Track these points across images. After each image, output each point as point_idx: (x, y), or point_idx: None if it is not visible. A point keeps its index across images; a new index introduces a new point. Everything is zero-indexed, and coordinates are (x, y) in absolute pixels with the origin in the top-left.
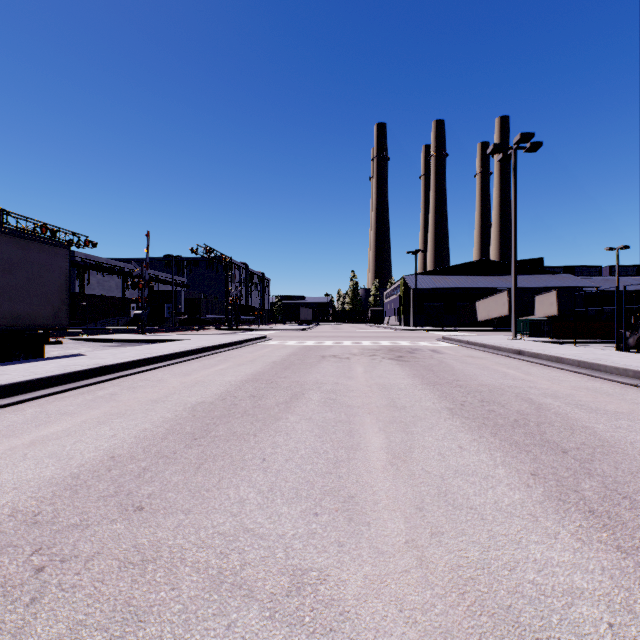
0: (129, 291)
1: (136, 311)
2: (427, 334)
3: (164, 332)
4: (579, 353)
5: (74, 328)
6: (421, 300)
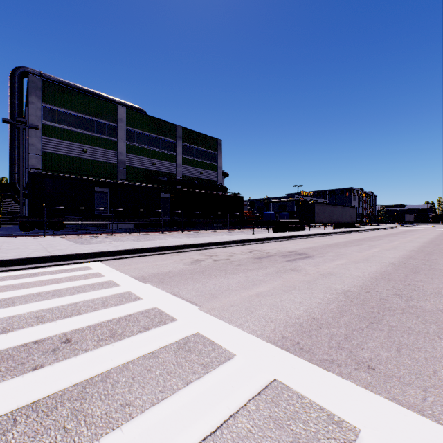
0: None
1: None
2: None
3: None
4: None
5: None
6: None
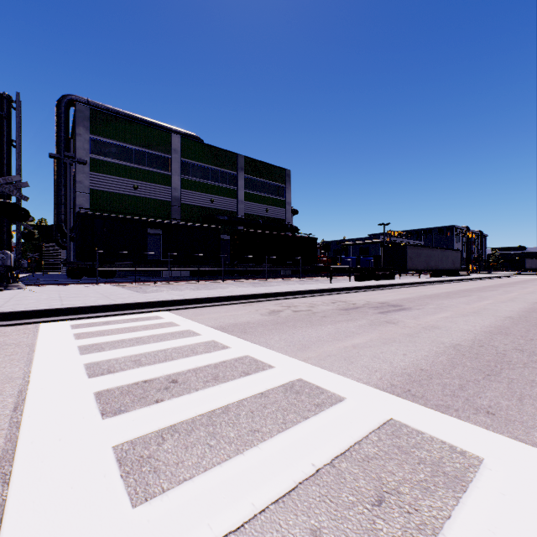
0: None
1: None
2: None
3: None
4: None
5: None
6: None
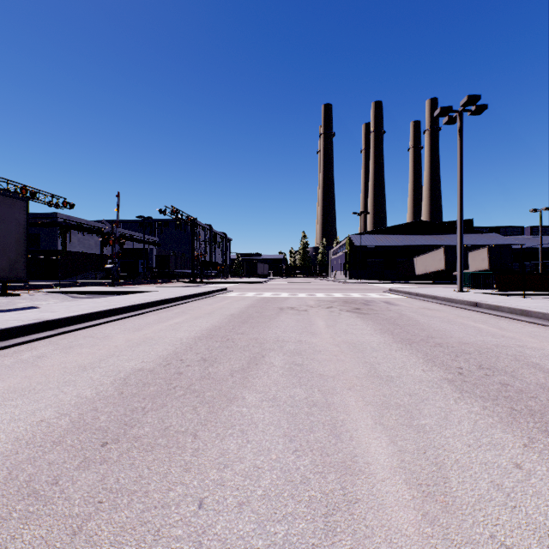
0: (107, 249)
1: (107, 265)
2: (373, 286)
3: (134, 285)
4: (541, 305)
5: (56, 281)
6: (364, 256)
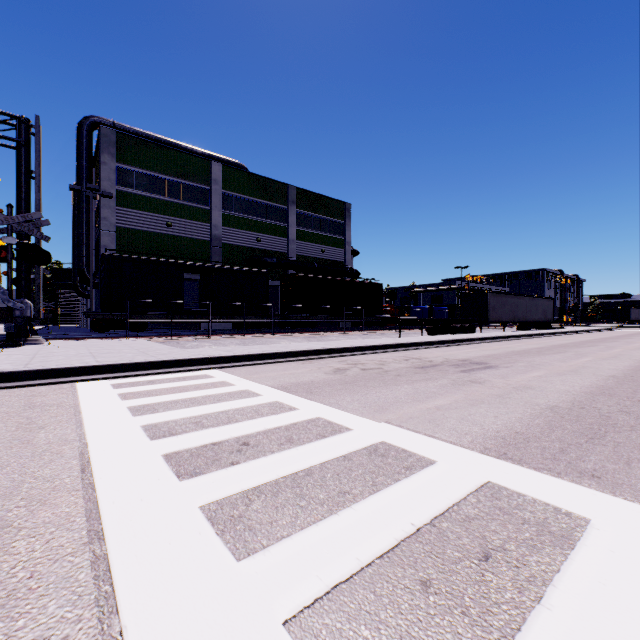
0: None
1: None
2: None
3: None
4: None
5: None
6: None
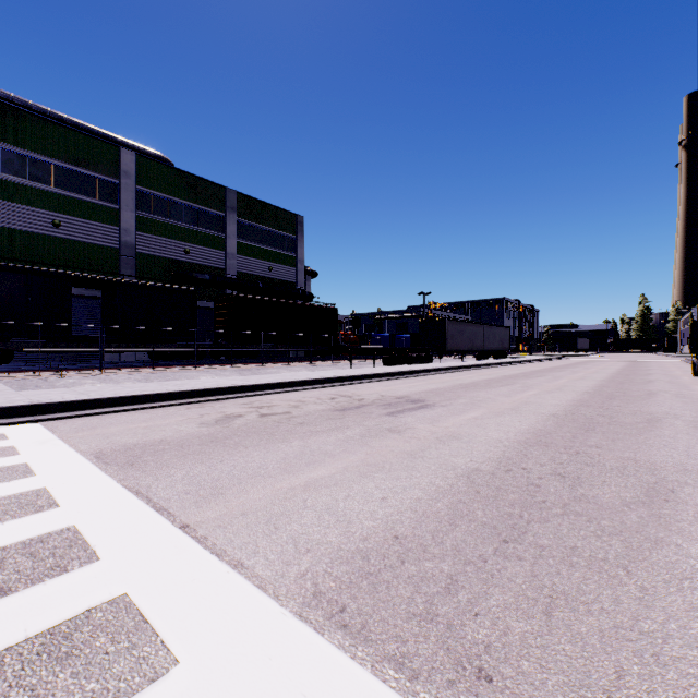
0: None
1: None
2: None
3: None
4: None
5: None
6: None
